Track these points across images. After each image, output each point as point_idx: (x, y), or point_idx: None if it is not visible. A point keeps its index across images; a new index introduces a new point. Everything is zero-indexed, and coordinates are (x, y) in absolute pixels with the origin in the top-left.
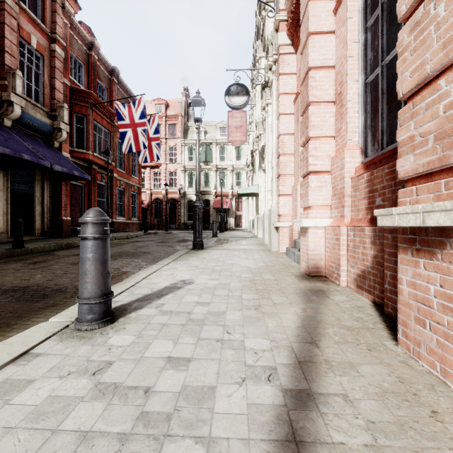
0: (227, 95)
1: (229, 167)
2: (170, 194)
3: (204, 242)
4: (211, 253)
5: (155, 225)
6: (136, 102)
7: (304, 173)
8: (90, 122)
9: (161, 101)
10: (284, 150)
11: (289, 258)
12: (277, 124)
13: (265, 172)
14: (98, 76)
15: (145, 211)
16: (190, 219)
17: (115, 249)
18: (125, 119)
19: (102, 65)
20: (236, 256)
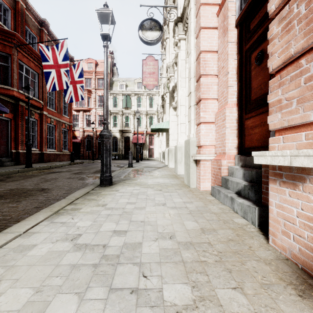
0: (141, 29)
1: (144, 112)
2: (99, 132)
3: (117, 173)
4: (118, 192)
5: (87, 156)
6: (60, 46)
7: (289, 56)
8: (14, 61)
9: (92, 60)
10: (206, 70)
11: (221, 203)
12: (196, 43)
13: (175, 110)
14: (27, 23)
15: (79, 145)
16: (115, 151)
17: (13, 184)
18: (49, 60)
19: (31, 15)
20: (150, 200)
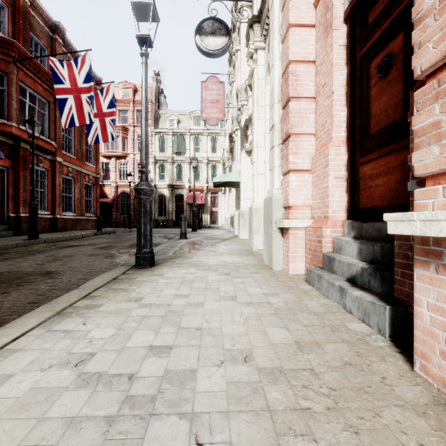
0: (198, 34)
1: (204, 159)
2: None
3: (164, 248)
4: (163, 277)
5: (121, 222)
6: (80, 60)
7: None
8: (13, 83)
9: (129, 85)
10: (297, 89)
11: (324, 296)
12: (282, 49)
13: (248, 154)
14: (32, 28)
15: (110, 207)
16: (162, 216)
17: (4, 265)
18: (64, 81)
19: (38, 16)
20: (212, 290)
